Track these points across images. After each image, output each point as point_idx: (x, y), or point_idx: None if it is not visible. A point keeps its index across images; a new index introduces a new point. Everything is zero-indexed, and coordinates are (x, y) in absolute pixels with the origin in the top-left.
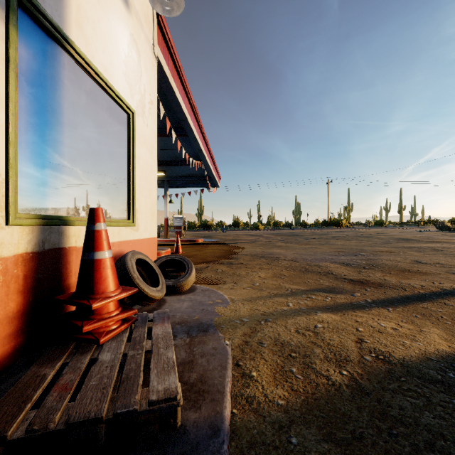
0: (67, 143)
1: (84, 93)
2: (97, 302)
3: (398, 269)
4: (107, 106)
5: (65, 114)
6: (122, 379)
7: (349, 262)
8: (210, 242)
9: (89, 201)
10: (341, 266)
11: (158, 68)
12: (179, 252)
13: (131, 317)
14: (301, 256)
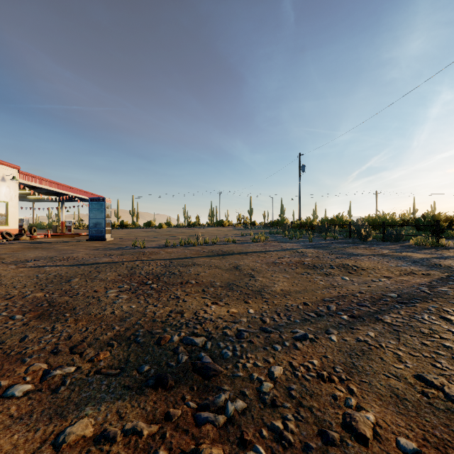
0: None
1: None
2: None
3: None
4: None
5: None
6: None
7: None
8: None
9: None
10: None
11: (21, 183)
12: (49, 237)
13: (1, 239)
14: None
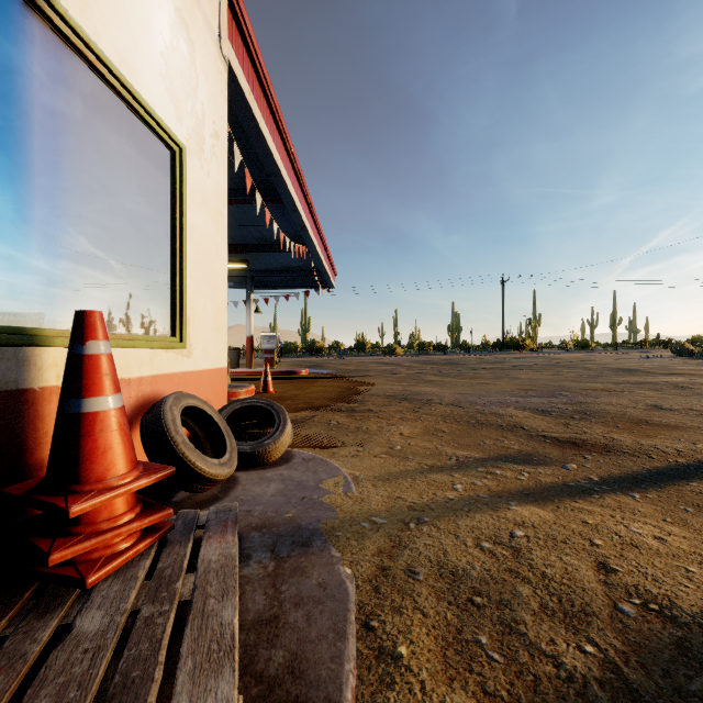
0: (39, 188)
1: (80, 99)
2: (83, 501)
3: (628, 419)
4: (129, 131)
5: (34, 131)
6: (111, 691)
7: (546, 408)
8: (320, 374)
9: (91, 301)
10: (534, 414)
11: (230, 81)
12: (269, 392)
13: (163, 522)
14: (466, 397)
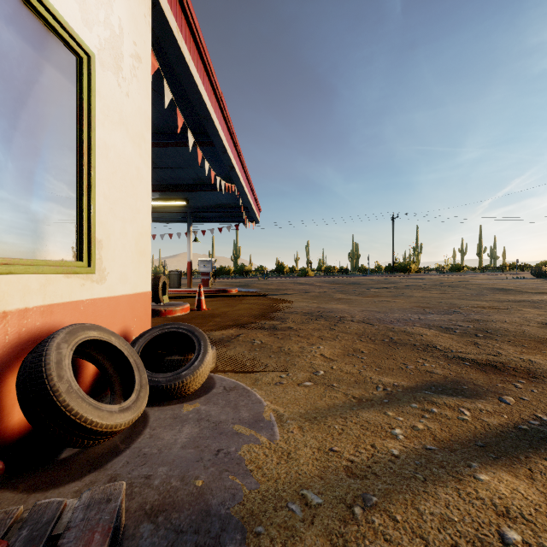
0: None
1: None
2: None
3: (530, 337)
4: (10, 14)
5: None
6: None
7: (449, 326)
8: (247, 292)
9: None
10: (440, 332)
11: (157, 14)
12: (202, 309)
13: None
14: (373, 314)
